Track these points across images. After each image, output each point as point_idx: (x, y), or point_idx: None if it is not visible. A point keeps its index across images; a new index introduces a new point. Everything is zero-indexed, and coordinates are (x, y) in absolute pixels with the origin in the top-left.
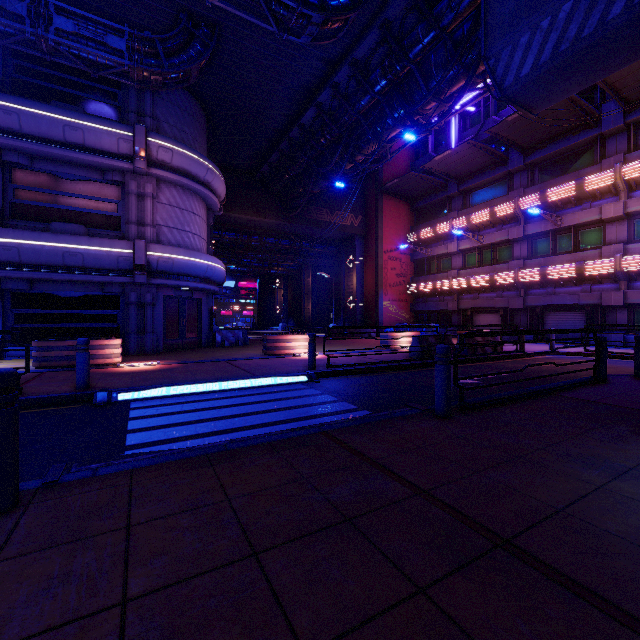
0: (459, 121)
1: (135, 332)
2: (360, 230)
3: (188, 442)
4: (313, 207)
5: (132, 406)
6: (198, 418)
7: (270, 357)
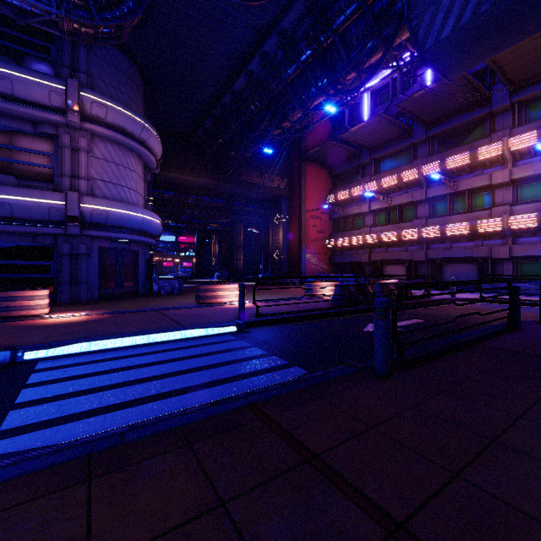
0: (371, 99)
1: (69, 282)
2: (286, 192)
3: (83, 422)
4: (244, 170)
5: (37, 367)
6: (109, 383)
7: (202, 306)
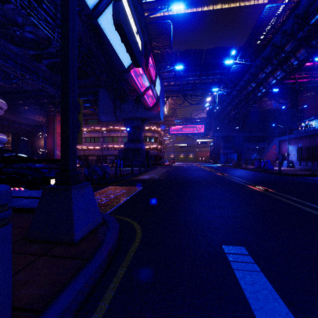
0: None
1: None
2: (46, 123)
3: None
4: (26, 112)
5: None
6: None
7: None
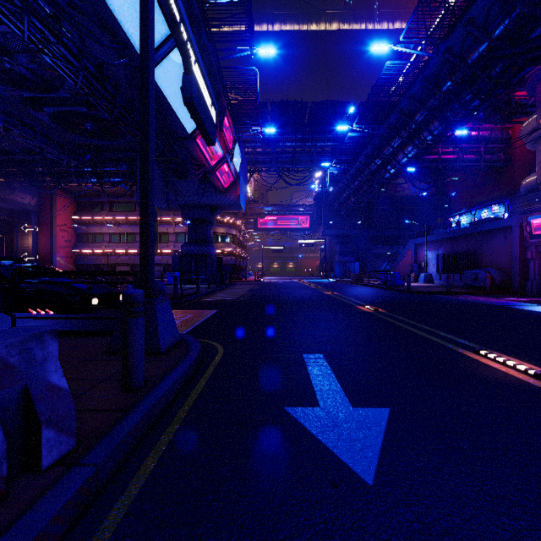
0: None
1: None
2: (36, 208)
3: None
4: None
5: None
6: None
7: None
